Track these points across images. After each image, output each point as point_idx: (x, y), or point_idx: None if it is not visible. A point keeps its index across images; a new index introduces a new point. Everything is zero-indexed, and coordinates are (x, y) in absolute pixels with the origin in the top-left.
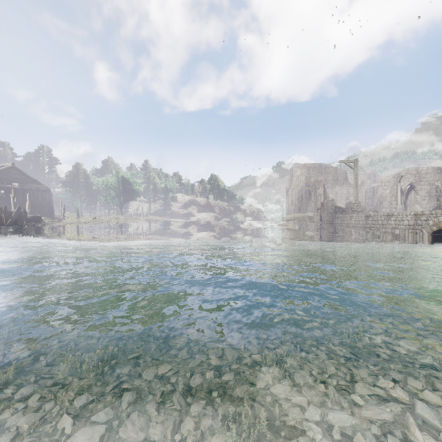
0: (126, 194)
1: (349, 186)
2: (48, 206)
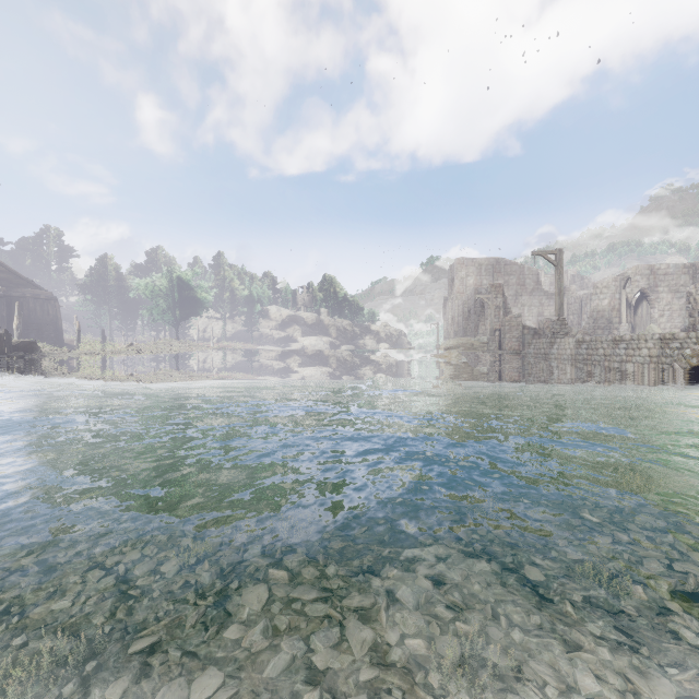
0: (185, 306)
1: (543, 294)
2: (53, 325)
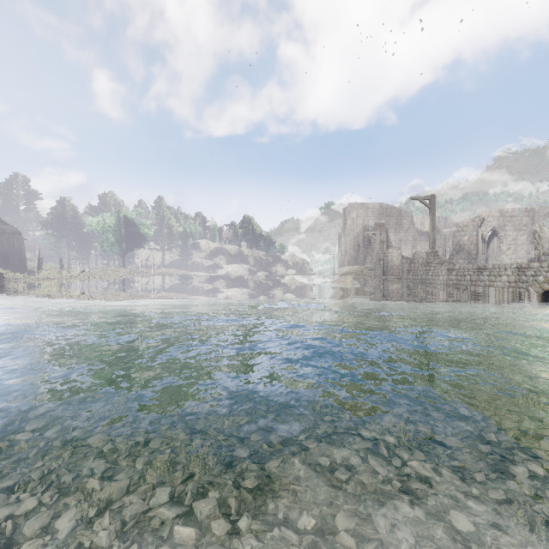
0: (130, 239)
1: (416, 231)
2: (18, 255)
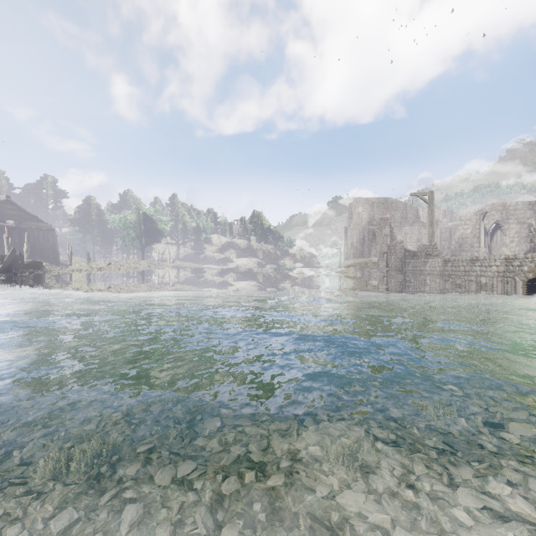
0: (149, 234)
1: (421, 225)
2: (52, 250)
